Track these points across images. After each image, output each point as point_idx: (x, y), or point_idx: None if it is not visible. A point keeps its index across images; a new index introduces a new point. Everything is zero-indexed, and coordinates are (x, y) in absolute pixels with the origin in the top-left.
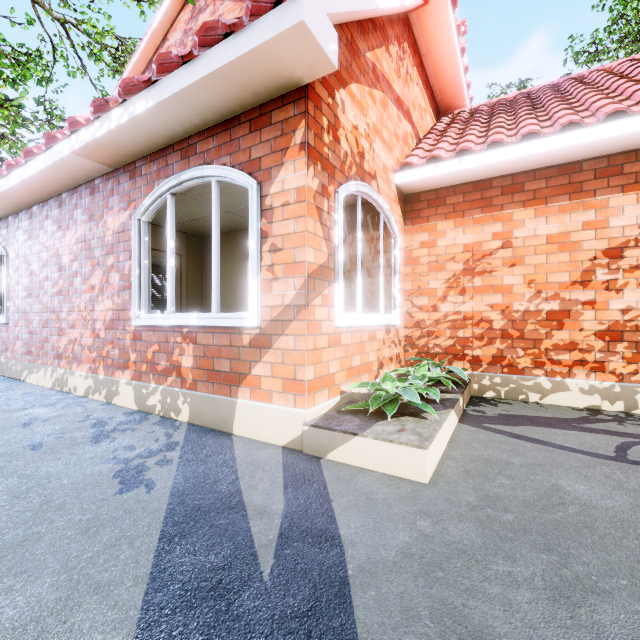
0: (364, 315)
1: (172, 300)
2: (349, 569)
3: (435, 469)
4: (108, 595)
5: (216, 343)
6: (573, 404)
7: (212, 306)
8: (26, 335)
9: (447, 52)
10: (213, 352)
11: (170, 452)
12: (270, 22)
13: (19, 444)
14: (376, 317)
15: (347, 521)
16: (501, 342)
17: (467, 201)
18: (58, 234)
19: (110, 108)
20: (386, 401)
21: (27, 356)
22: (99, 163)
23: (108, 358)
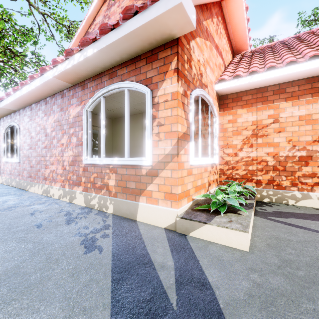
0: (202, 158)
1: (104, 151)
2: (220, 304)
3: (250, 243)
4: (91, 315)
5: (127, 173)
6: (314, 206)
7: (125, 154)
8: (29, 168)
9: (240, 21)
10: (126, 178)
11: (107, 230)
12: (162, 4)
13: (30, 224)
14: (208, 159)
15: (211, 273)
16: (273, 172)
17: (254, 98)
18: (45, 118)
19: (73, 54)
20: (220, 205)
21: (29, 178)
22: (66, 82)
23: (70, 180)
